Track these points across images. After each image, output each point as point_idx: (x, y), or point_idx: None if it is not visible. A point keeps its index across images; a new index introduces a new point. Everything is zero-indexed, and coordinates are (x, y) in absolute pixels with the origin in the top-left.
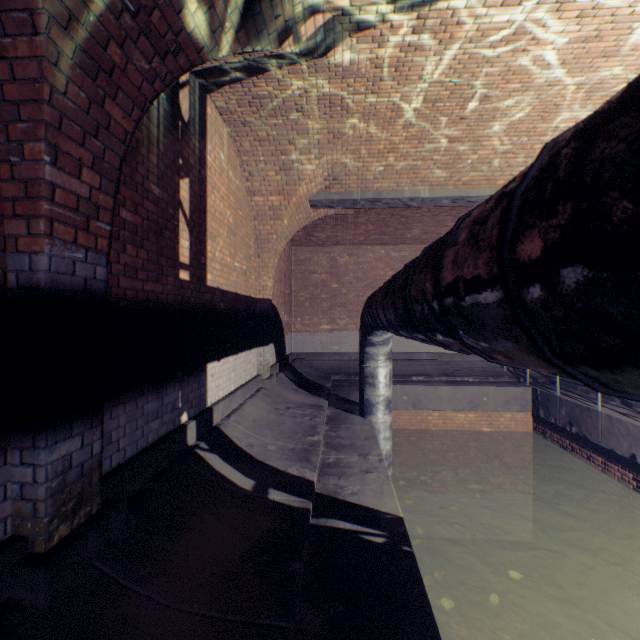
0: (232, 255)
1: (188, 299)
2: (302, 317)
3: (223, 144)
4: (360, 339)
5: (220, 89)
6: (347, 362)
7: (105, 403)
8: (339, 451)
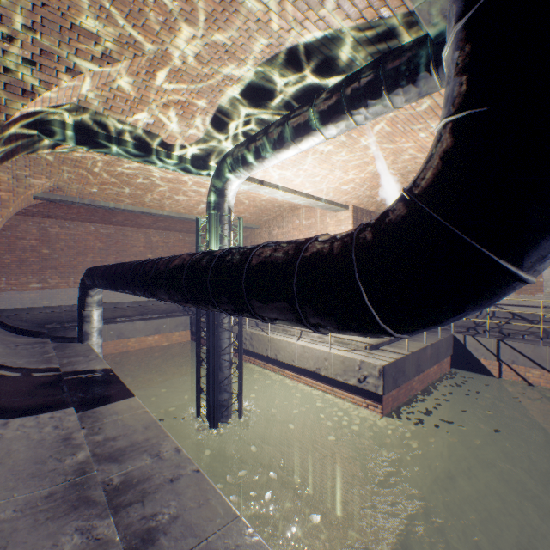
0: None
1: None
2: (8, 277)
3: None
4: (80, 294)
5: None
6: (60, 313)
7: None
8: (70, 358)
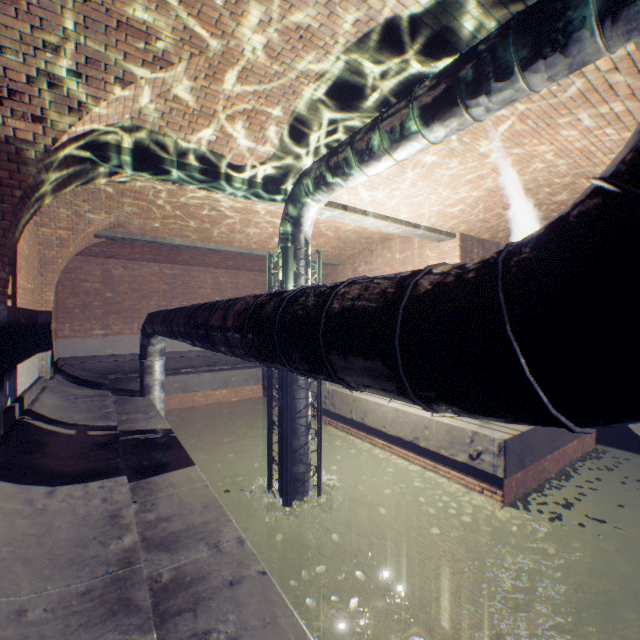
0: (28, 279)
1: (11, 319)
2: (72, 323)
3: None
4: (141, 342)
5: None
6: (123, 363)
7: None
8: (129, 414)
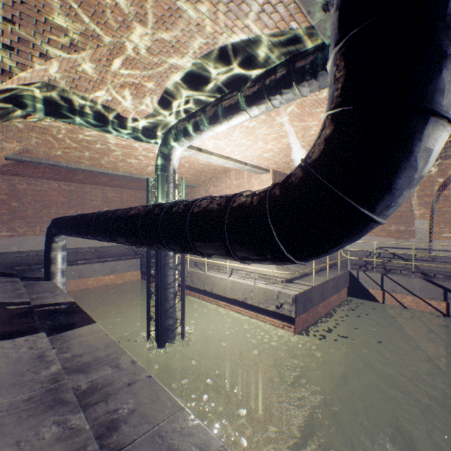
0: None
1: None
2: None
3: None
4: (47, 240)
5: None
6: (27, 257)
7: None
8: (38, 294)
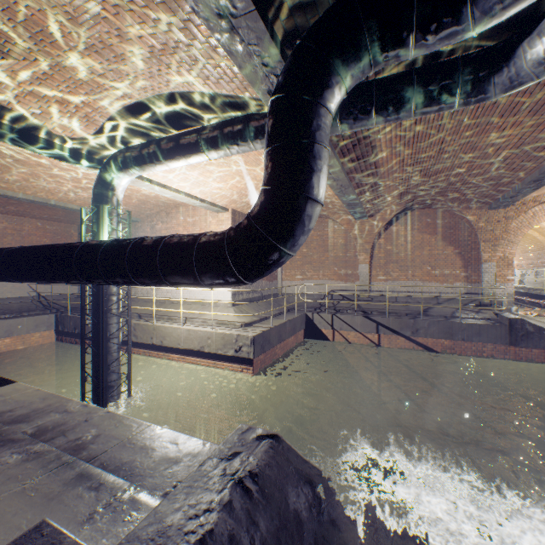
0: None
1: None
2: None
3: None
4: None
5: None
6: None
7: None
8: None
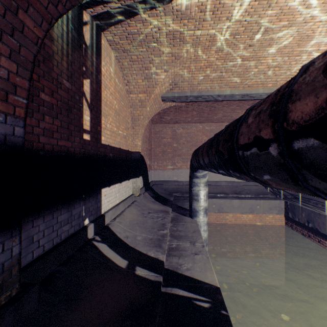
0: (117, 126)
1: (89, 151)
2: (157, 162)
3: (112, 63)
4: (190, 174)
5: (109, 28)
6: (181, 186)
7: (28, 217)
8: (178, 240)
